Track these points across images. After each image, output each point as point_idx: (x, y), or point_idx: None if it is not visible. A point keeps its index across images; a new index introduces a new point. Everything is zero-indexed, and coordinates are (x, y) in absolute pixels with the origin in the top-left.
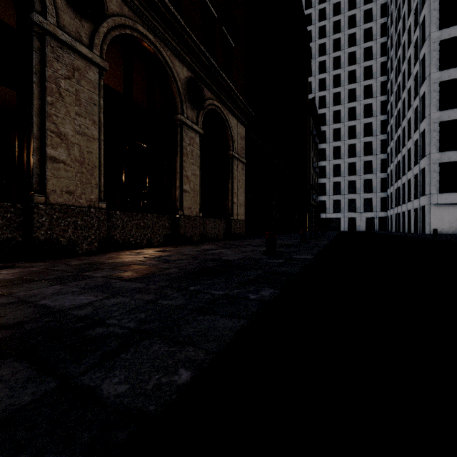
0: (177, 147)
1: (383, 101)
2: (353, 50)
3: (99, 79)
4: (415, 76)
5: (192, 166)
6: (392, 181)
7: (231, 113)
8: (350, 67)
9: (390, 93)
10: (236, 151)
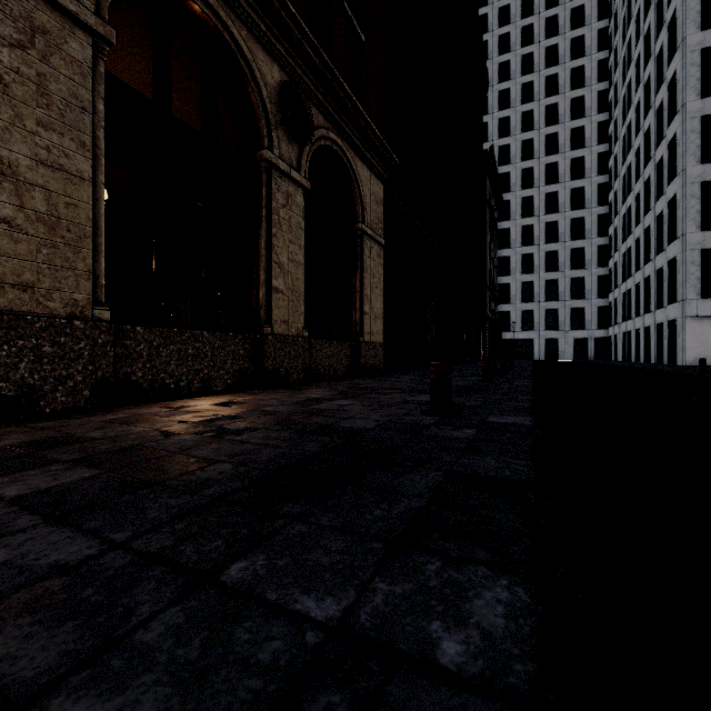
0: (261, 209)
1: (601, 153)
2: (554, 72)
3: (95, 61)
4: (659, 110)
5: (289, 245)
6: (617, 280)
7: (360, 158)
8: (548, 99)
9: (613, 139)
10: (369, 224)
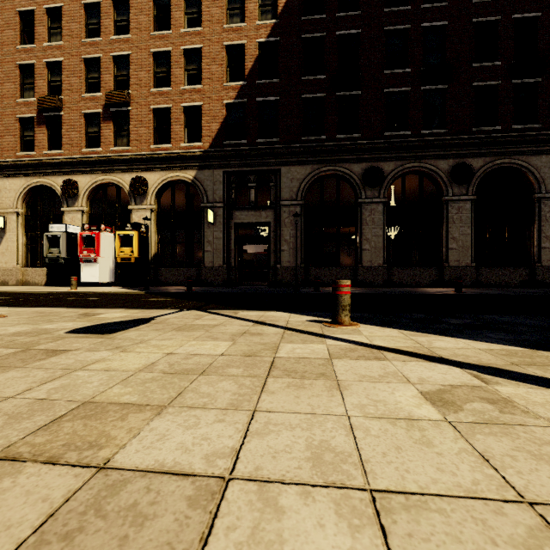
0: (443, 219)
1: None
2: None
3: (384, 207)
4: None
5: (460, 228)
6: None
7: (536, 154)
8: None
9: None
10: (549, 190)
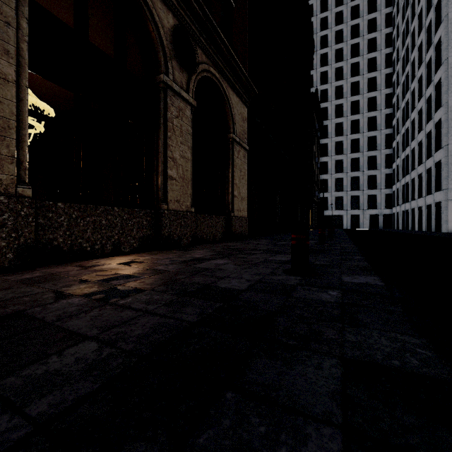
0: (159, 118)
1: (387, 94)
2: (356, 41)
3: None
4: (428, 63)
5: (181, 145)
6: (398, 176)
7: (231, 88)
8: (353, 59)
9: (396, 84)
10: (237, 135)
